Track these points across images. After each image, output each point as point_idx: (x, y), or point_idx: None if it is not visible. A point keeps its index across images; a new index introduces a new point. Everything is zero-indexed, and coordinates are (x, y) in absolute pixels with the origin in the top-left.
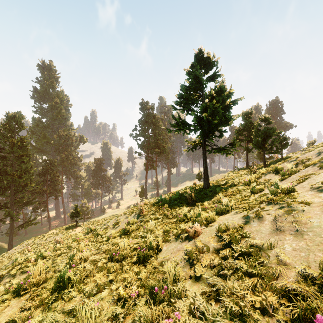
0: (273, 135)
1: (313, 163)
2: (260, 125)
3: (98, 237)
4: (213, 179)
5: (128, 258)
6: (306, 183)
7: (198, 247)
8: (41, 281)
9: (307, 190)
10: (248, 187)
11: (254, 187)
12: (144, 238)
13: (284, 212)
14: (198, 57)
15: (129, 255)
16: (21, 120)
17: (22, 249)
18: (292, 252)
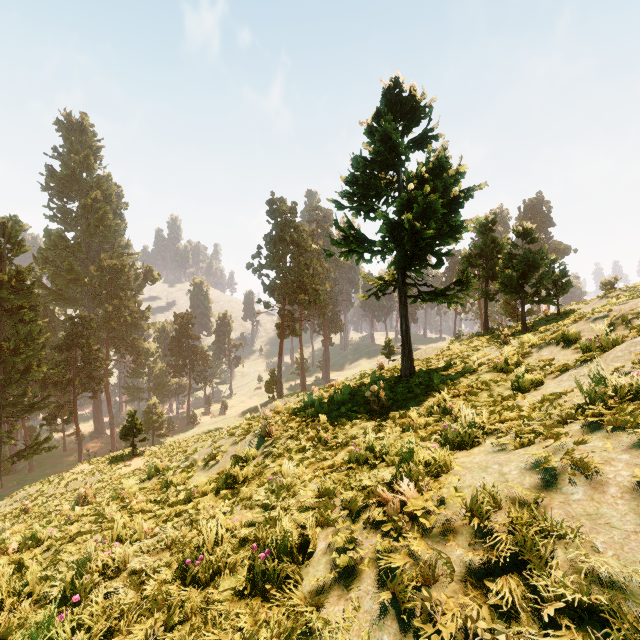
0: (542, 264)
1: None
2: (515, 245)
3: (168, 490)
4: (418, 357)
5: (227, 570)
6: None
7: (417, 555)
8: None
9: None
10: (503, 376)
11: (520, 377)
12: (270, 512)
13: None
14: (389, 96)
15: (231, 559)
16: (18, 234)
17: (14, 507)
18: None
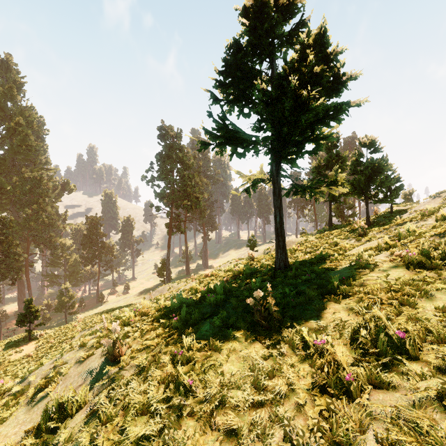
0: (385, 169)
1: None
2: (361, 154)
3: None
4: None
5: None
6: None
7: None
8: None
9: None
10: (429, 274)
11: None
12: None
13: None
14: None
15: None
16: None
17: None
18: None
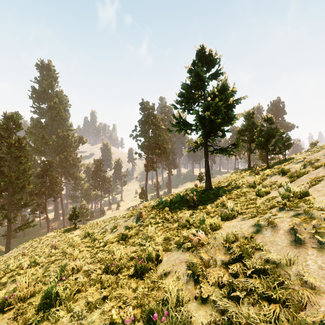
0: (276, 135)
1: (324, 164)
2: (263, 125)
3: (95, 242)
4: (214, 181)
5: (125, 269)
6: (320, 186)
7: (203, 259)
8: (28, 295)
9: (324, 194)
10: (252, 189)
11: (259, 189)
12: (143, 246)
13: (302, 220)
14: (199, 54)
15: (127, 265)
16: (19, 121)
17: (19, 252)
18: (318, 271)
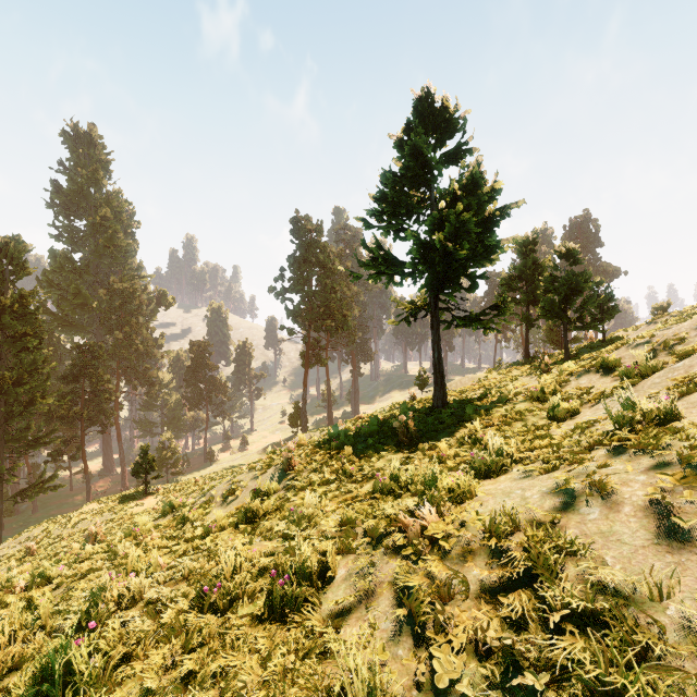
0: (585, 288)
1: None
2: (557, 267)
3: (184, 527)
4: (453, 388)
5: (246, 598)
6: None
7: (435, 576)
8: (7, 667)
9: None
10: (539, 405)
11: (556, 406)
12: (290, 541)
13: (680, 479)
14: (421, 107)
15: (250, 588)
16: (21, 255)
17: (18, 549)
18: None
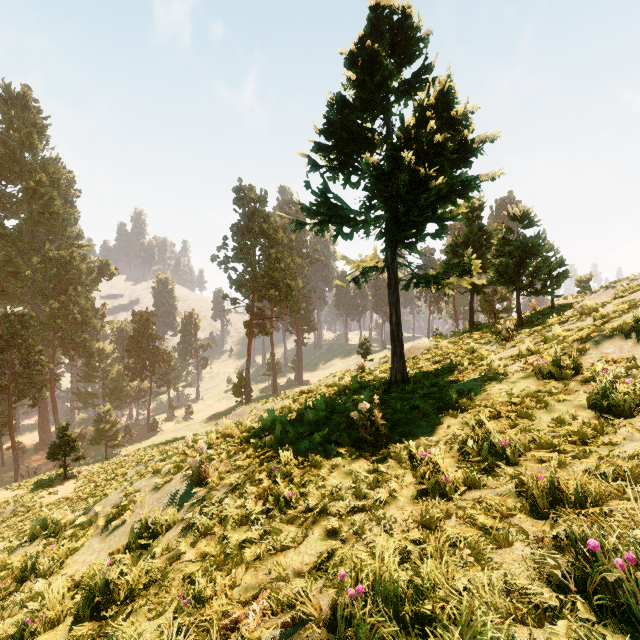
0: (541, 250)
1: None
2: (510, 229)
3: (21, 587)
4: None
5: None
6: None
7: None
8: None
9: None
10: (557, 385)
11: (608, 389)
12: None
13: None
14: (376, 20)
15: None
16: None
17: None
18: None
